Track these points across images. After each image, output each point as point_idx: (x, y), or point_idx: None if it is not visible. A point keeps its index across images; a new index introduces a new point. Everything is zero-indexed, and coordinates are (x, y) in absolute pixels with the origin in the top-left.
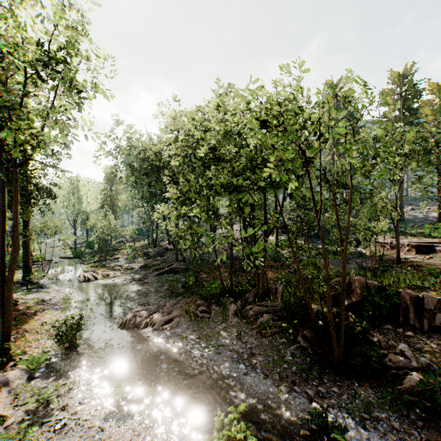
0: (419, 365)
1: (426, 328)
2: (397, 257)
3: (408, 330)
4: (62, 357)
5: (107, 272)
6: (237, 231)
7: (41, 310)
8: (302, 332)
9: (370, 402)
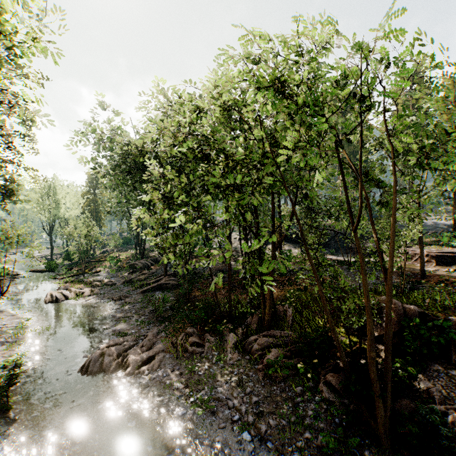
0: None
1: None
2: (421, 270)
3: None
4: None
5: (81, 289)
6: (235, 239)
7: None
8: (324, 376)
9: None
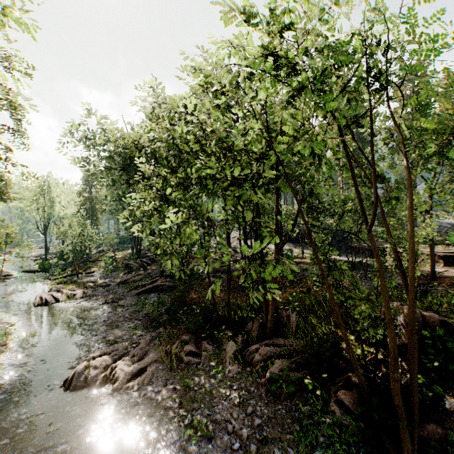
0: None
1: None
2: (431, 271)
3: None
4: None
5: (73, 291)
6: (234, 238)
7: None
8: (335, 393)
9: None
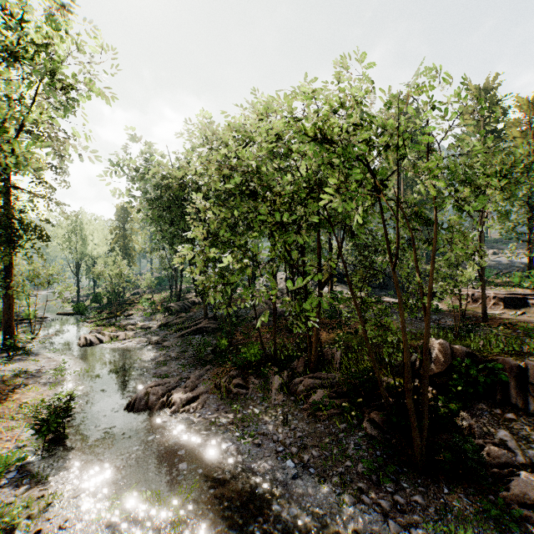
0: (527, 460)
1: (532, 408)
2: (483, 313)
3: (508, 411)
4: (42, 454)
5: (115, 333)
6: (282, 280)
7: (23, 385)
8: (369, 414)
9: (467, 518)
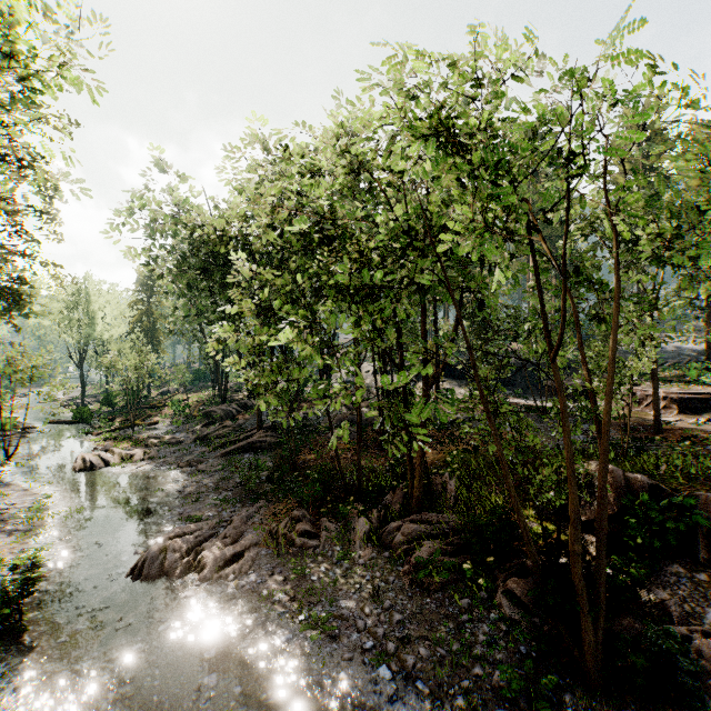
0: None
1: None
2: (655, 421)
3: None
4: None
5: (129, 451)
6: (368, 373)
7: None
8: (504, 582)
9: None
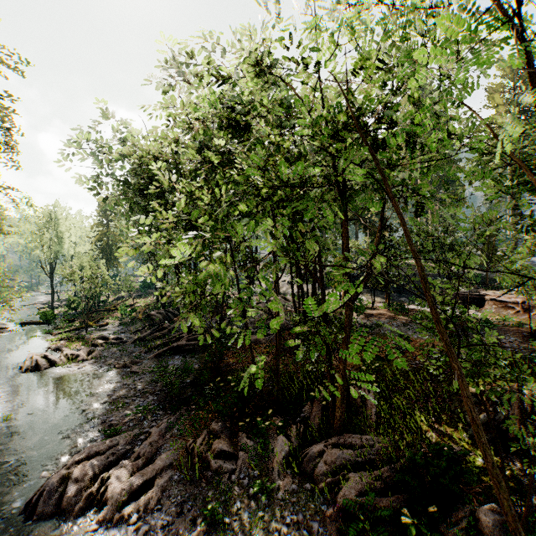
0: None
1: None
2: None
3: None
4: None
5: (75, 352)
6: (284, 282)
7: None
8: None
9: None
